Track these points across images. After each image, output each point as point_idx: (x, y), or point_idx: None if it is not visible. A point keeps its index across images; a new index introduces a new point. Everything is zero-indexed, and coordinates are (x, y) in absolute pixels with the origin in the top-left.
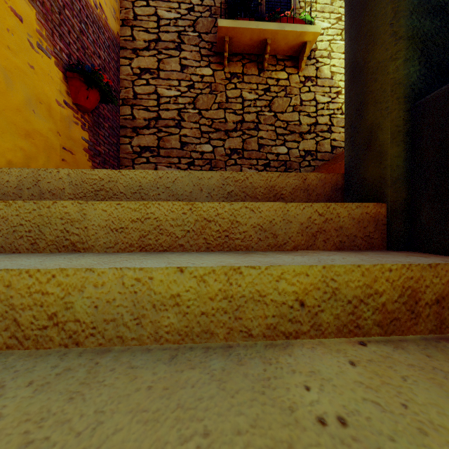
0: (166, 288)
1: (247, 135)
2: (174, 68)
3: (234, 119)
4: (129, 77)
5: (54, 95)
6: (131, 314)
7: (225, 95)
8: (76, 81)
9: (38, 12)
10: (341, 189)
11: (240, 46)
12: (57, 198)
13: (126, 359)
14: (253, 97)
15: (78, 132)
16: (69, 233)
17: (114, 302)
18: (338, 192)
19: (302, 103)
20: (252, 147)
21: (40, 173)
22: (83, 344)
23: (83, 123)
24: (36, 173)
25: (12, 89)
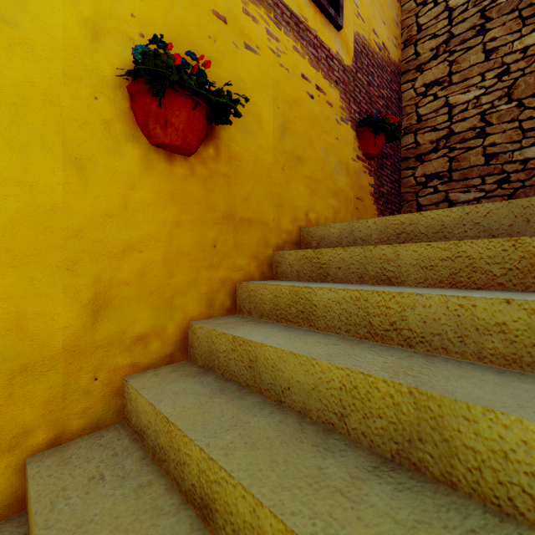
0: (490, 316)
1: None
2: (473, 61)
3: None
4: (411, 101)
5: (350, 154)
6: (454, 333)
7: None
8: (365, 134)
9: (340, 92)
10: None
11: None
12: (366, 243)
13: (454, 363)
14: None
15: (366, 179)
16: (385, 270)
17: (439, 321)
18: None
19: None
20: None
21: (353, 225)
22: (414, 347)
23: (370, 170)
24: (351, 225)
25: (327, 162)
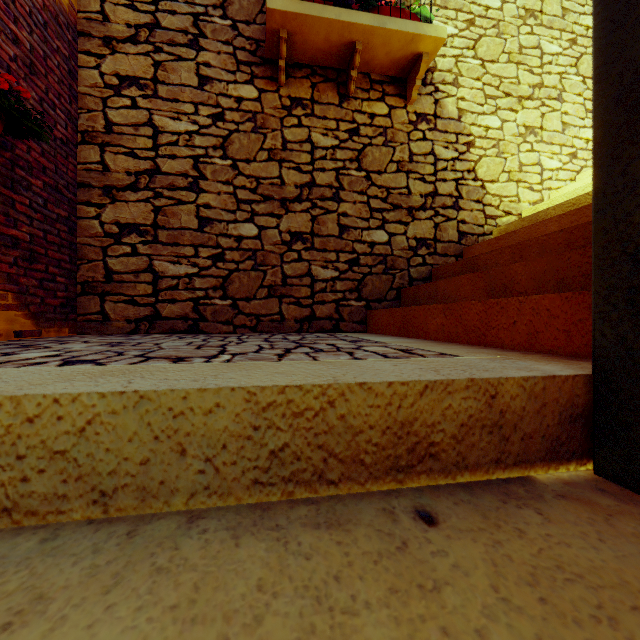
0: None
1: (319, 208)
2: (186, 80)
3: (297, 180)
4: (96, 91)
5: None
6: None
7: (281, 137)
8: None
9: None
10: (582, 416)
11: (307, 51)
12: None
13: None
14: (330, 144)
15: None
16: None
17: None
18: (576, 426)
19: (411, 158)
20: (328, 231)
21: None
22: None
23: None
24: None
25: None
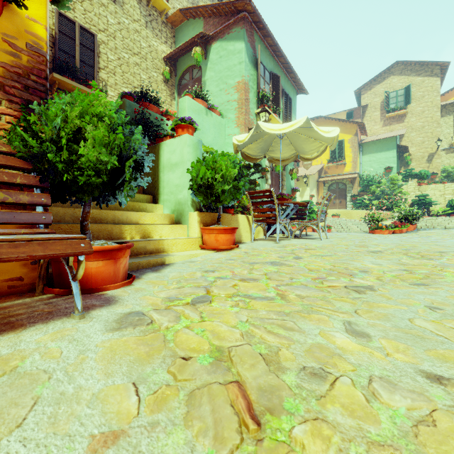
0: None
1: None
2: None
3: None
4: None
5: None
6: None
7: None
8: None
9: None
10: None
11: (64, 87)
12: None
13: None
14: None
15: None
16: None
17: None
18: None
19: None
20: None
21: None
22: None
23: None
24: None
25: None
